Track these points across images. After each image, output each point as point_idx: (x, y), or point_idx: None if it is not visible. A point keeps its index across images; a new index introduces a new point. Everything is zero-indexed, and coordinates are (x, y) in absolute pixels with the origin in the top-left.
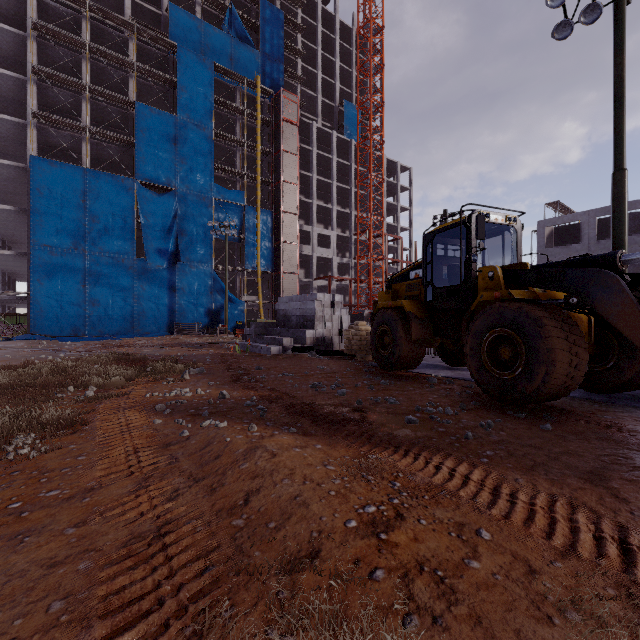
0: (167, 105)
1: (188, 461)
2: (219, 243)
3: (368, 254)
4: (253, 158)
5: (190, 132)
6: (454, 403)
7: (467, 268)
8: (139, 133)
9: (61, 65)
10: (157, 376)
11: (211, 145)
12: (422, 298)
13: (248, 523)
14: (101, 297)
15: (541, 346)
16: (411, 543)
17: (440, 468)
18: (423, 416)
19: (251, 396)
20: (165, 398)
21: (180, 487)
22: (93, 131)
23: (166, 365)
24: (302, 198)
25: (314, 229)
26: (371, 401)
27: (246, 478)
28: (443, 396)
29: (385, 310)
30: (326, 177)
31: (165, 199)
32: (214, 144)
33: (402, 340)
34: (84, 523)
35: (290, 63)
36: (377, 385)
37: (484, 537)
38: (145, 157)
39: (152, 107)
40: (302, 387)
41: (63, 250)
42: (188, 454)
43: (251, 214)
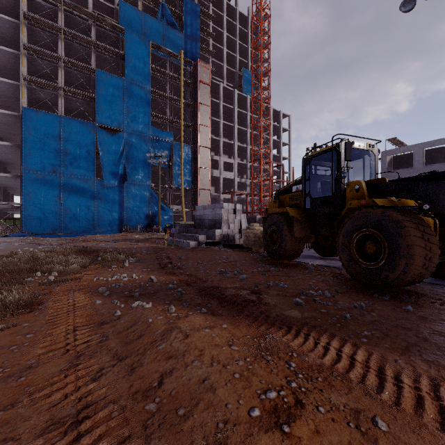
0: (118, 71)
1: (116, 339)
2: (154, 168)
3: (259, 176)
4: (178, 108)
5: (134, 90)
6: (329, 287)
7: (337, 183)
8: (98, 91)
9: (44, 44)
10: (105, 264)
11: (149, 99)
12: (302, 206)
13: (160, 408)
14: (71, 206)
15: (402, 243)
16: (313, 437)
17: (328, 349)
18: (307, 298)
19: (173, 280)
20: (107, 282)
21: (105, 366)
22: (66, 90)
23: (112, 255)
24: (213, 136)
25: (221, 158)
26: (265, 285)
27: (162, 358)
28: (320, 281)
29: (274, 215)
30: (230, 122)
31: (116, 137)
32: (151, 99)
33: (287, 237)
34: (12, 405)
35: (204, 42)
36: (268, 271)
37: (381, 428)
38: (102, 108)
39: (107, 73)
40: (212, 273)
41: (45, 173)
42: (117, 333)
43: (177, 148)
